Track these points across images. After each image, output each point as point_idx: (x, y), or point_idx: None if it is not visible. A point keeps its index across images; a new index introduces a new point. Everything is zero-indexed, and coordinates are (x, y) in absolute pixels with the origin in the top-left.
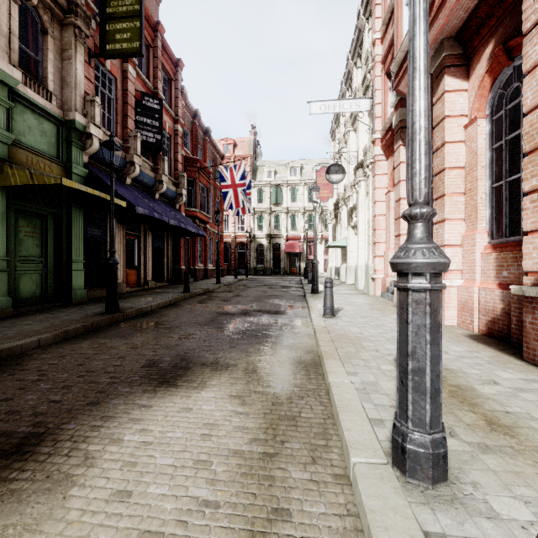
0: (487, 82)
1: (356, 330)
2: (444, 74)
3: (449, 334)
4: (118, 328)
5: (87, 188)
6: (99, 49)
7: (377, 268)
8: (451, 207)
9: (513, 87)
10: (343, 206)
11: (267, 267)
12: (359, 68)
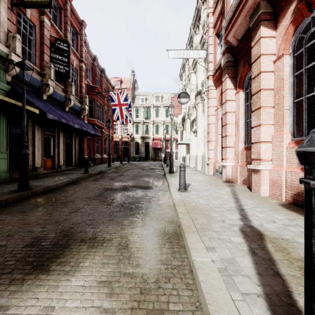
0: (291, 30)
1: (203, 202)
2: (260, 25)
3: (267, 203)
4: (24, 203)
5: (3, 97)
6: (19, 0)
7: (210, 157)
8: (265, 115)
9: (311, 32)
10: (187, 119)
11: (141, 156)
12: (197, 34)
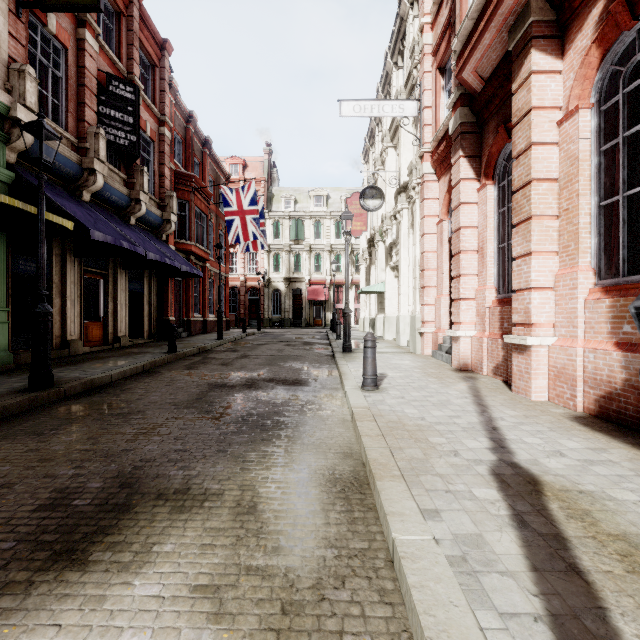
0: (594, 57)
1: (413, 413)
2: (531, 47)
3: (545, 415)
4: (40, 416)
5: None
6: None
7: (426, 320)
8: (541, 234)
9: (635, 60)
10: (379, 242)
11: (286, 318)
12: (400, 69)
